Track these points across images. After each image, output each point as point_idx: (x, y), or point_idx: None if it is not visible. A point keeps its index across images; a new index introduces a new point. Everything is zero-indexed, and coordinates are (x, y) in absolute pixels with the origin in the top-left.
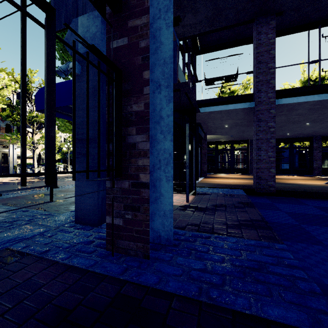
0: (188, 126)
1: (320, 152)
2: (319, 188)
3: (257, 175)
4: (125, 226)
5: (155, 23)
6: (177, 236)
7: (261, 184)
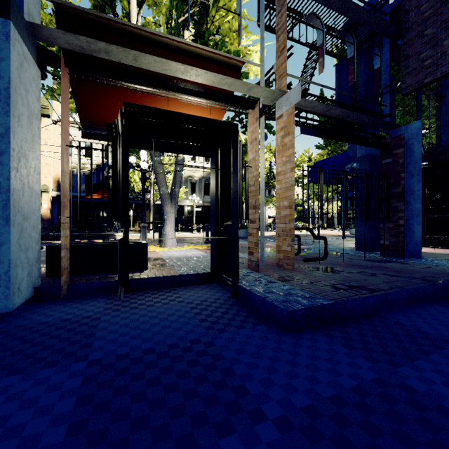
0: None
1: None
2: None
3: None
4: (391, 245)
5: (409, 141)
6: (427, 258)
7: None
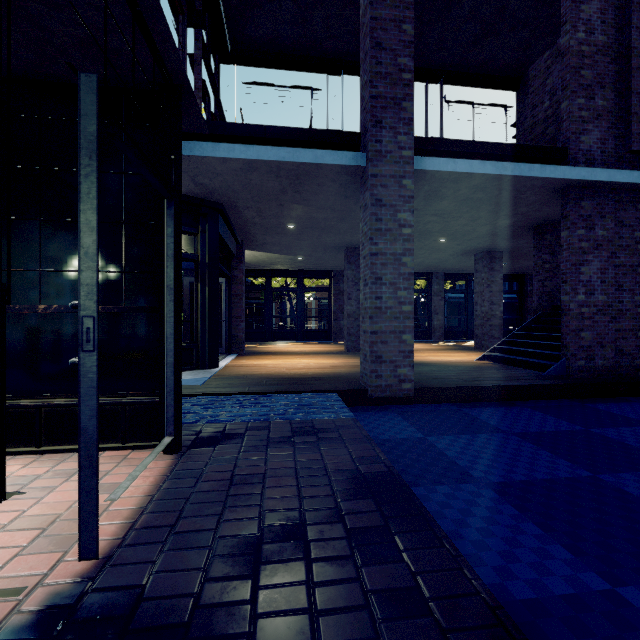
0: (91, 92)
1: (443, 301)
2: (482, 374)
3: (372, 351)
4: None
5: None
6: None
7: (383, 374)
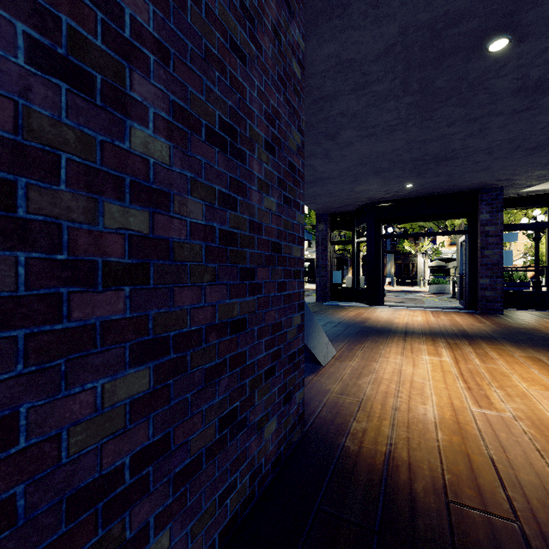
0: None
1: None
2: None
3: None
4: None
5: None
6: None
7: None
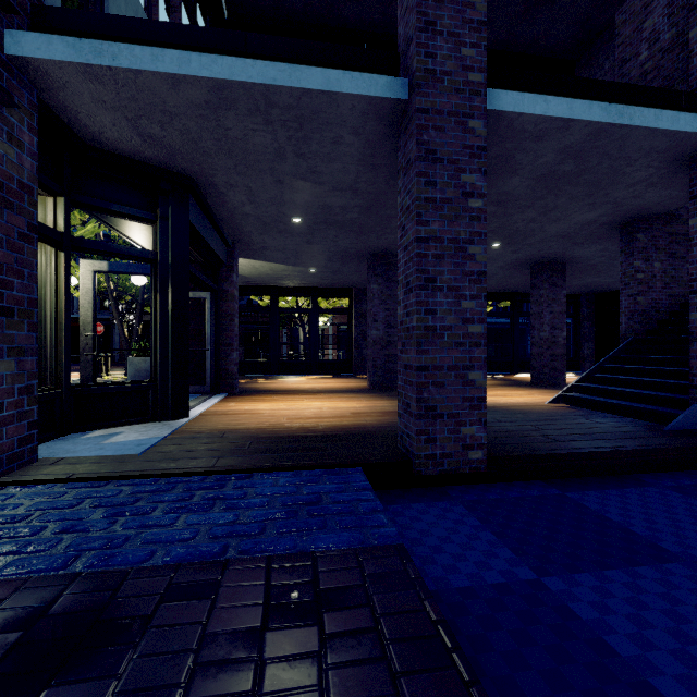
0: None
1: None
2: (572, 427)
3: (420, 400)
4: None
5: None
6: None
7: (437, 437)
